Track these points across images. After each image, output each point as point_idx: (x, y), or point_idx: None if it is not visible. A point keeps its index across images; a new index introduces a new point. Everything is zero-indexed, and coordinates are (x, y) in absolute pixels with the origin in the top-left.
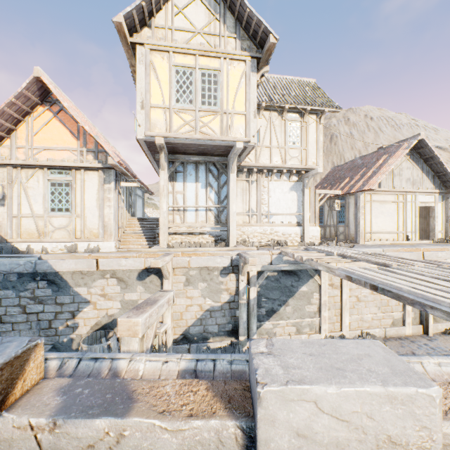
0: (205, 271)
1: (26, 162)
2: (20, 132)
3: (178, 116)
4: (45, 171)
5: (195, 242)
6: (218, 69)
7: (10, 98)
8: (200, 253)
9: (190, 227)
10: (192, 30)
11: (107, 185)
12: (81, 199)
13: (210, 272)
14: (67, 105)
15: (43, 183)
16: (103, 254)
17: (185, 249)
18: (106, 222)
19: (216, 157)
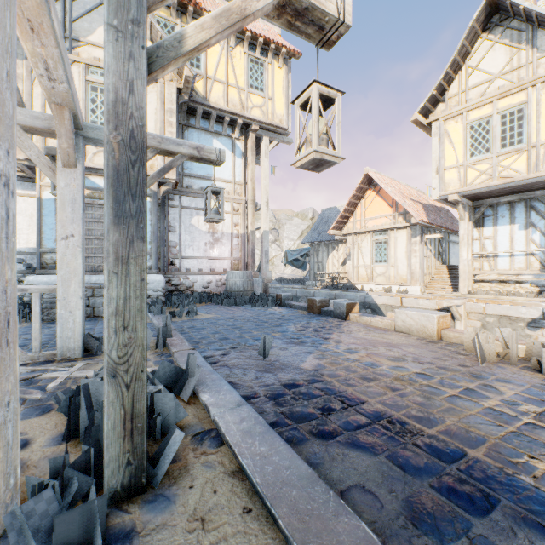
0: (505, 320)
1: (360, 230)
2: (357, 211)
3: (472, 169)
4: (371, 234)
5: (506, 291)
6: (523, 102)
7: (353, 193)
8: (498, 301)
9: (502, 275)
10: (487, 80)
11: (413, 239)
12: (394, 252)
13: (512, 322)
14: (383, 186)
15: (370, 243)
16: (405, 294)
17: (483, 296)
18: (412, 270)
19: (537, 191)
